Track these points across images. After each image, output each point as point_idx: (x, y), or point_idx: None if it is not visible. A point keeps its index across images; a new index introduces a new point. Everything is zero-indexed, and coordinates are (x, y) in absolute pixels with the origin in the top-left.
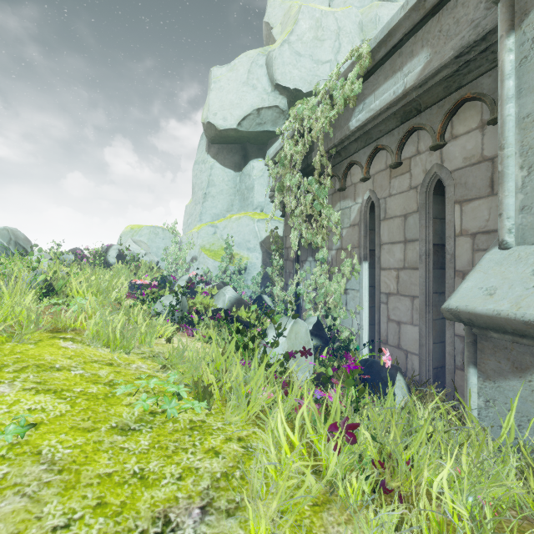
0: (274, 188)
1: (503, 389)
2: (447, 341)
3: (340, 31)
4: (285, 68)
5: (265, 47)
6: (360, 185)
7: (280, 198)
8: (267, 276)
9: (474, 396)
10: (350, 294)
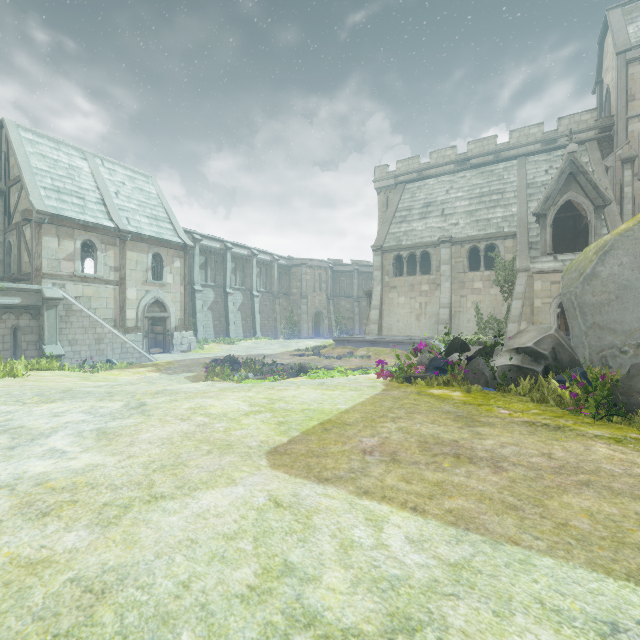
0: None
1: None
2: None
3: None
4: None
5: None
6: None
7: None
8: None
9: None
10: None
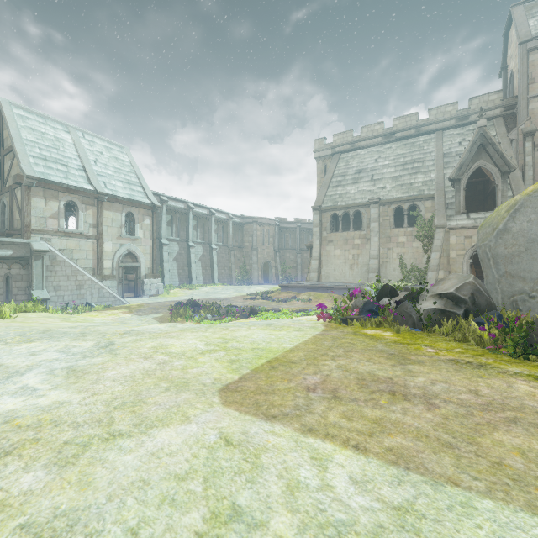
0: None
1: None
2: None
3: None
4: None
5: None
6: None
7: None
8: None
9: None
10: None
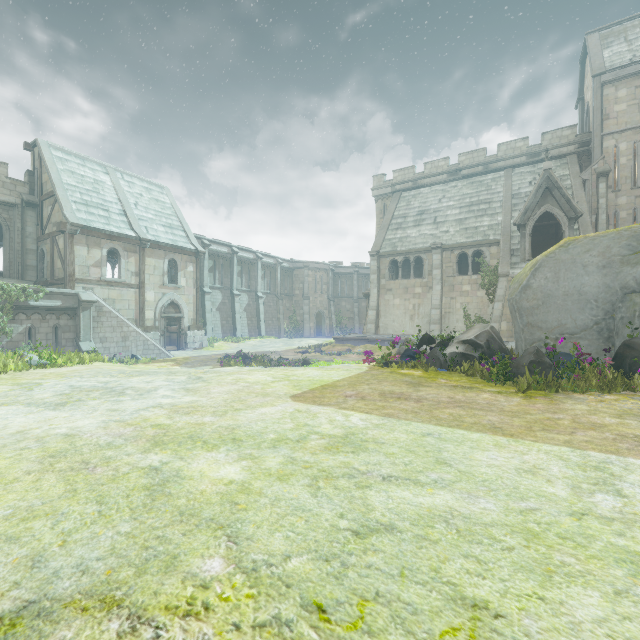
0: None
1: None
2: None
3: None
4: None
5: None
6: (25, 321)
7: None
8: None
9: None
10: None
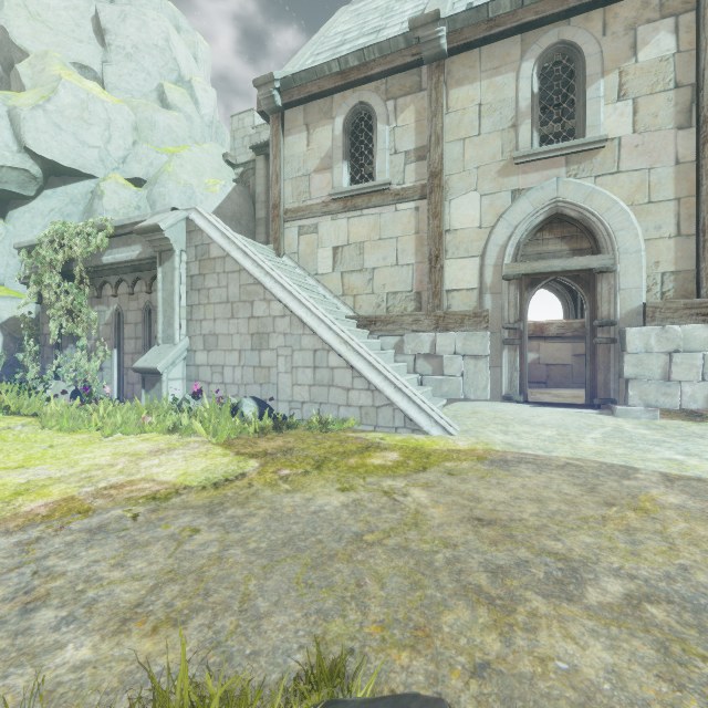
0: (29, 275)
1: (151, 394)
2: None
3: (111, 123)
4: (40, 135)
5: (8, 94)
6: (112, 298)
7: (38, 289)
8: (11, 363)
9: (144, 400)
10: (106, 371)
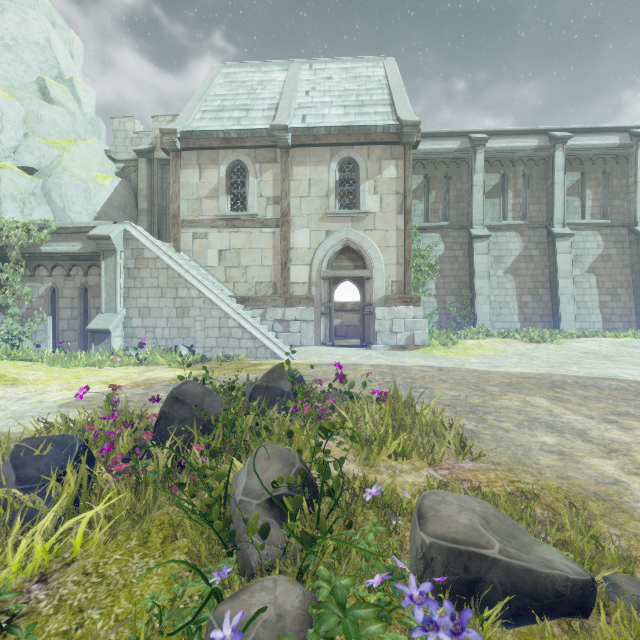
0: None
1: (100, 346)
2: (89, 344)
3: (4, 116)
4: None
5: None
6: (46, 278)
7: None
8: None
9: (94, 351)
10: (39, 333)
